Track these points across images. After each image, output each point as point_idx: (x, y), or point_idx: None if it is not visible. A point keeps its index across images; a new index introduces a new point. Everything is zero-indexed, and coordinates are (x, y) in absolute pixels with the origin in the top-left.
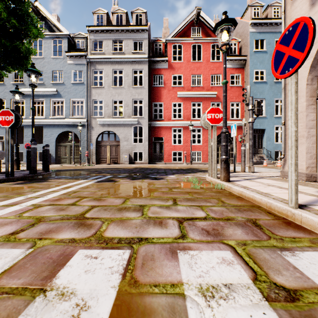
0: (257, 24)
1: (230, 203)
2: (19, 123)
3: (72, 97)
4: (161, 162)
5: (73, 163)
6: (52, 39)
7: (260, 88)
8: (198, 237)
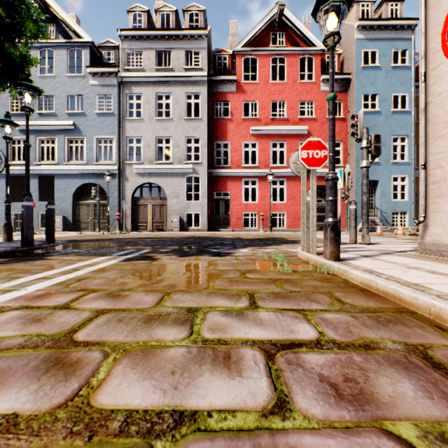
0: (366, 27)
1: (355, 304)
2: (1, 167)
3: (96, 134)
4: (227, 228)
5: (98, 229)
6: (68, 50)
7: (371, 121)
8: (319, 410)
